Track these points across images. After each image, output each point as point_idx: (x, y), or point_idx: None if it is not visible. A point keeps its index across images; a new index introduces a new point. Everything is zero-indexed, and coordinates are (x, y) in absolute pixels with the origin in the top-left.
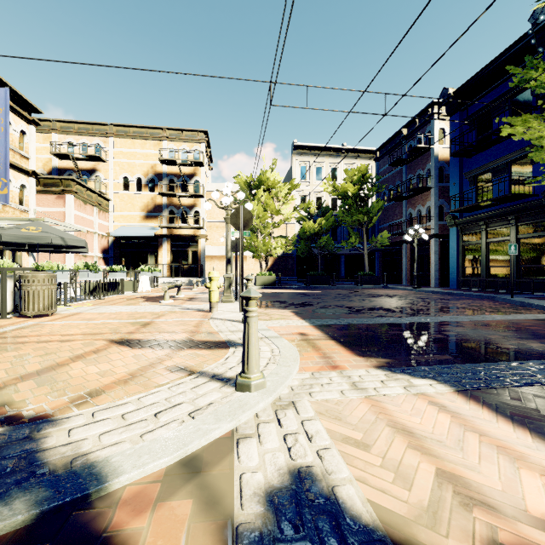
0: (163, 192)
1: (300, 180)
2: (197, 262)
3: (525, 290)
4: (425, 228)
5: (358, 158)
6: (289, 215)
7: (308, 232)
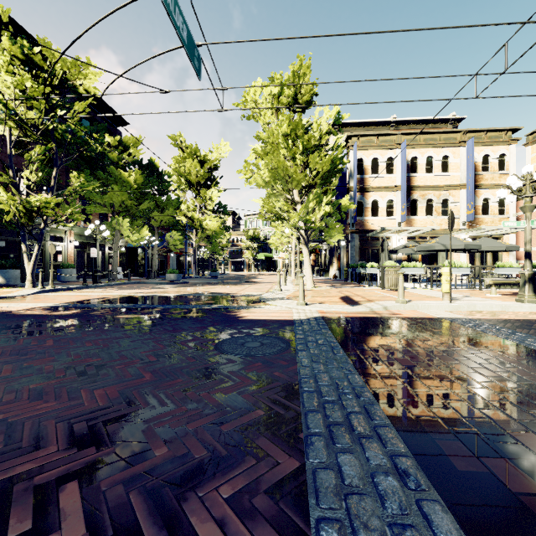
0: None
1: None
2: None
3: None
4: None
5: None
6: None
7: None
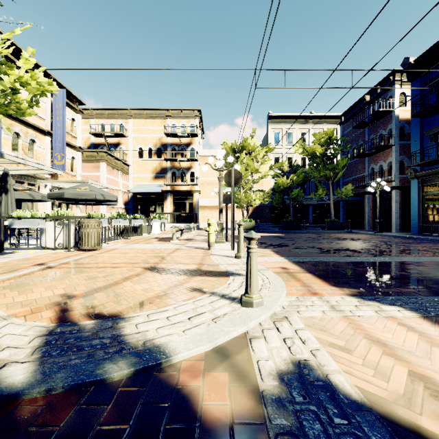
0: (167, 158)
1: (274, 143)
2: (192, 211)
3: None
4: (386, 181)
5: (324, 123)
6: (266, 172)
7: (282, 187)
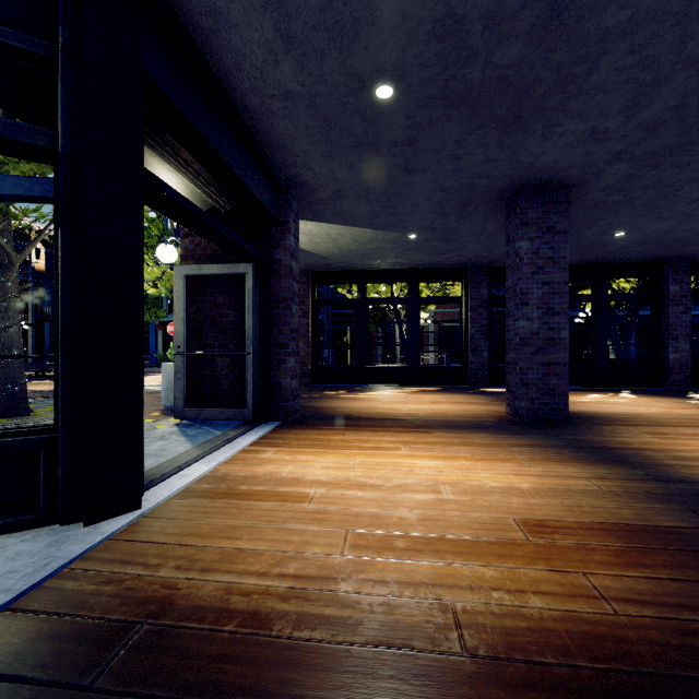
0: None
1: None
2: None
3: None
4: (24, 319)
5: None
6: None
7: None
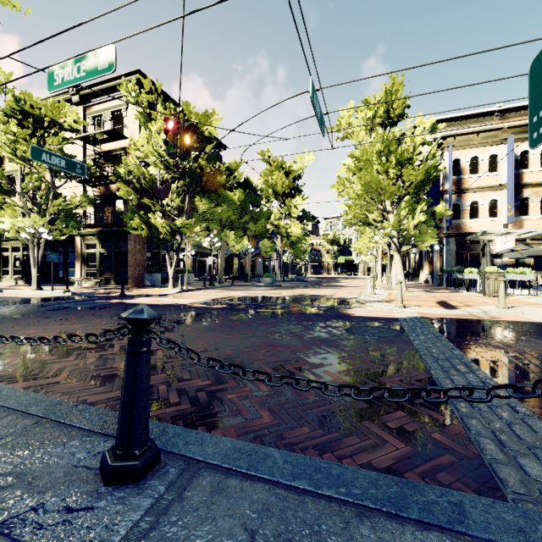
0: None
1: None
2: None
3: None
4: None
5: None
6: None
7: None
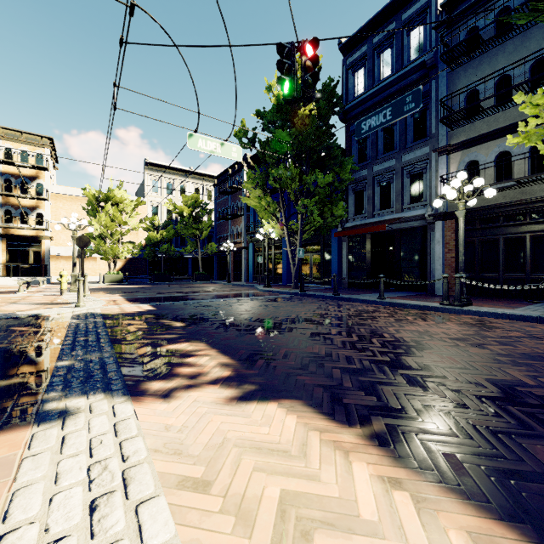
0: None
1: (152, 192)
2: (40, 262)
3: (277, 282)
4: (238, 242)
5: (203, 180)
6: (137, 225)
7: (153, 240)
